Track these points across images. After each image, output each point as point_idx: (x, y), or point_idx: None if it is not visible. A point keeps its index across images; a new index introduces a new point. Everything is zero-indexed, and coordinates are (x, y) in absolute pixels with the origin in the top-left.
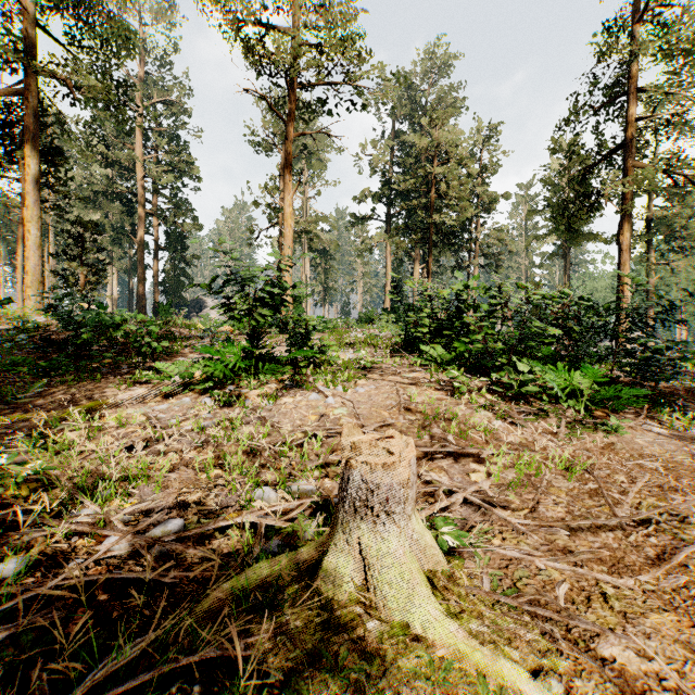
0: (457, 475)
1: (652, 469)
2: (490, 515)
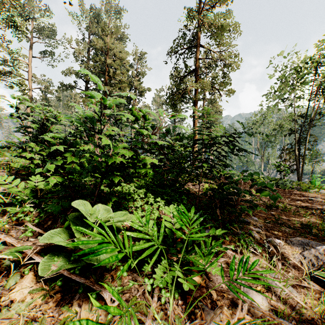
0: None
1: None
2: None
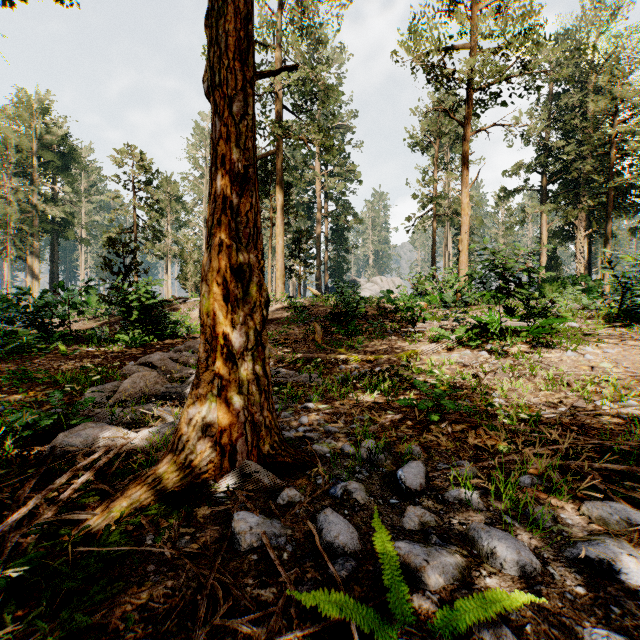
0: None
1: None
2: None
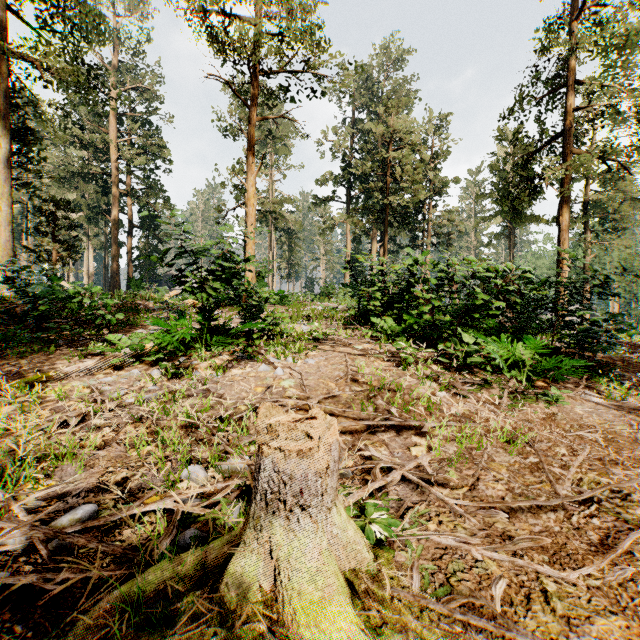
0: (398, 449)
1: (592, 441)
2: (428, 494)
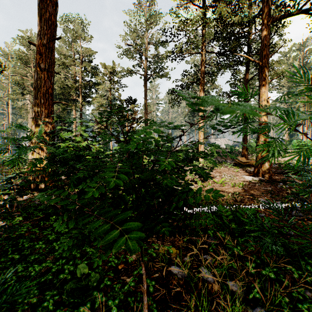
0: None
1: None
2: None
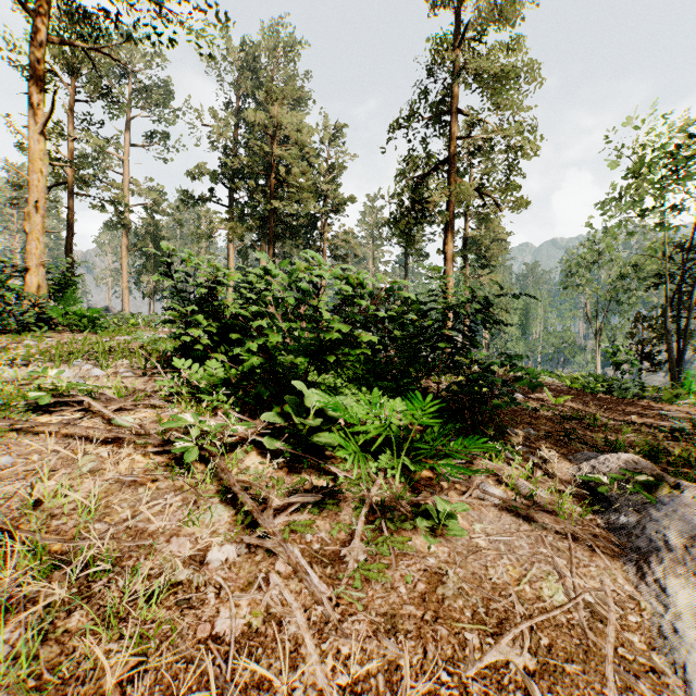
0: None
1: (520, 687)
2: None
